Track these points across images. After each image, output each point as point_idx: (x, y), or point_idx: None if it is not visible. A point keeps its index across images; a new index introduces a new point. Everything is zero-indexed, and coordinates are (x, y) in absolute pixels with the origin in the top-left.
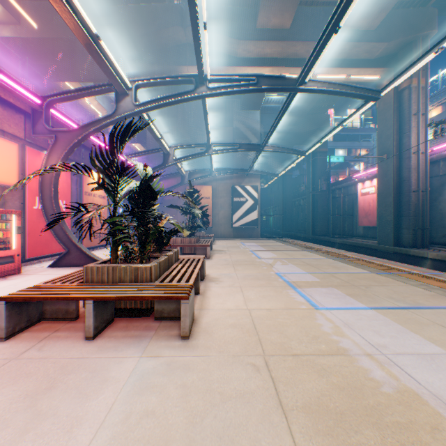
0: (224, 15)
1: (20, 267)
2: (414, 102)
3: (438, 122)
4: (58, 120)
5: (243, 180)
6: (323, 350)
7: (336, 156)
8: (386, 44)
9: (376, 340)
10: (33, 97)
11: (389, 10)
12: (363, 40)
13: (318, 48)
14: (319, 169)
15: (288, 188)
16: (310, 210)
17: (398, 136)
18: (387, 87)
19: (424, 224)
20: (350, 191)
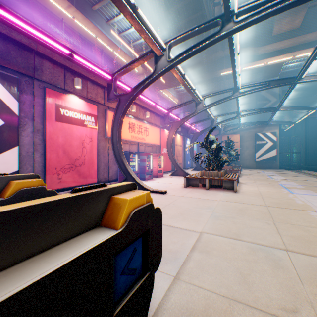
0: (248, 35)
1: (163, 174)
2: None
3: None
4: (170, 116)
5: (263, 128)
6: (284, 198)
7: None
8: None
9: (309, 199)
10: (165, 111)
11: None
12: None
13: (304, 68)
14: None
15: (310, 129)
16: None
17: None
18: None
19: None
20: None
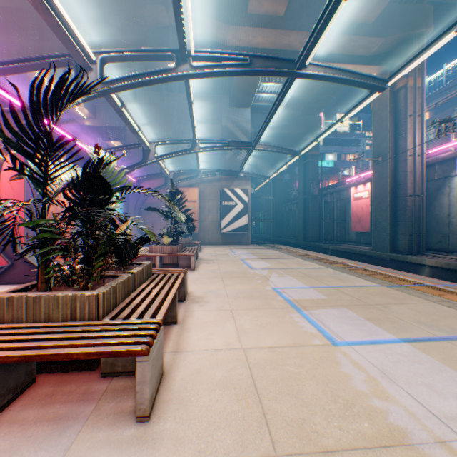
0: None
1: None
2: (410, 103)
3: (442, 120)
4: (1, 98)
5: (233, 182)
6: (369, 435)
7: (327, 161)
8: (383, 39)
9: (439, 405)
10: None
11: (387, 2)
12: (360, 33)
13: (324, 18)
14: (311, 173)
15: (278, 192)
16: (302, 215)
17: (394, 137)
18: (395, 75)
19: (420, 229)
20: (343, 196)
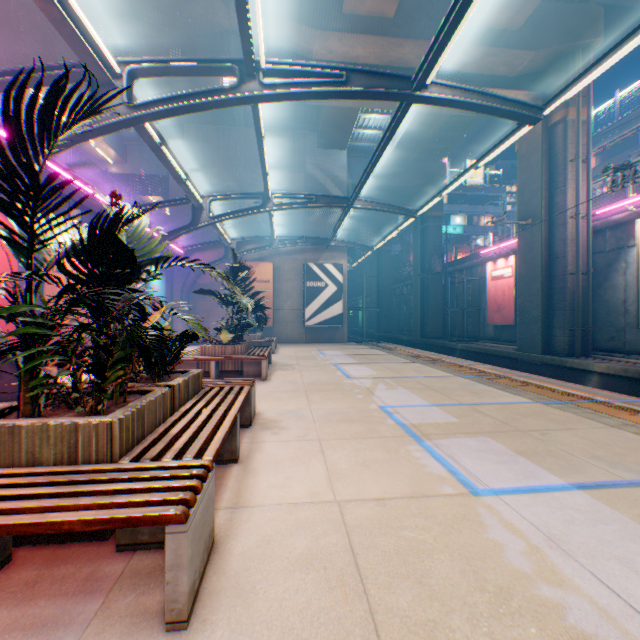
0: None
1: None
2: (571, 143)
3: (619, 166)
4: None
5: (321, 254)
6: None
7: (453, 225)
8: (534, 53)
9: None
10: None
11: (540, 0)
12: (501, 44)
13: (455, 14)
14: (431, 242)
15: (385, 269)
16: (418, 302)
17: (548, 192)
18: (553, 101)
19: (585, 321)
20: (476, 275)
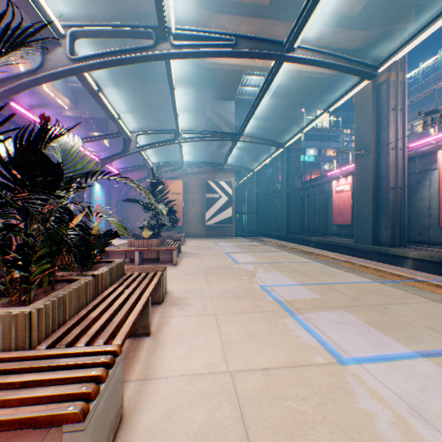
0: None
1: None
2: (392, 97)
3: (429, 111)
4: None
5: (217, 175)
6: None
7: (308, 155)
8: (367, 33)
9: None
10: None
11: None
12: (344, 26)
13: None
14: (293, 166)
15: (261, 186)
16: (284, 208)
17: (376, 131)
18: (386, 61)
19: (402, 222)
20: (324, 189)
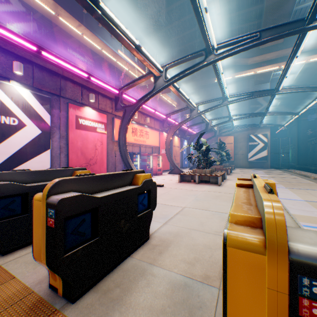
0: None
1: (161, 172)
2: None
3: None
4: (168, 121)
5: (256, 130)
6: None
7: None
8: None
9: None
10: (164, 116)
11: None
12: None
13: (278, 83)
14: None
15: (302, 130)
16: None
17: None
18: None
19: None
20: None
